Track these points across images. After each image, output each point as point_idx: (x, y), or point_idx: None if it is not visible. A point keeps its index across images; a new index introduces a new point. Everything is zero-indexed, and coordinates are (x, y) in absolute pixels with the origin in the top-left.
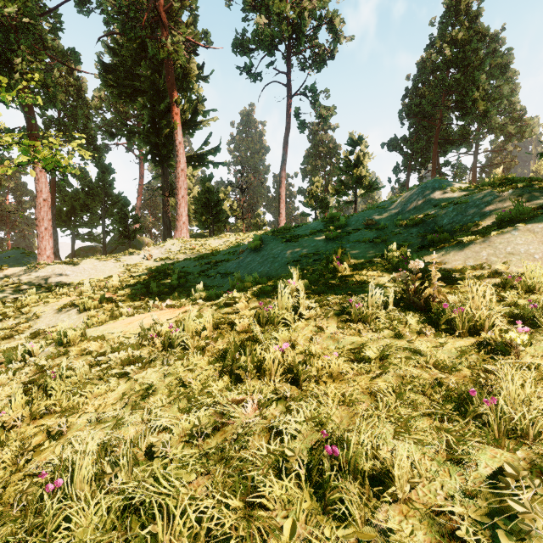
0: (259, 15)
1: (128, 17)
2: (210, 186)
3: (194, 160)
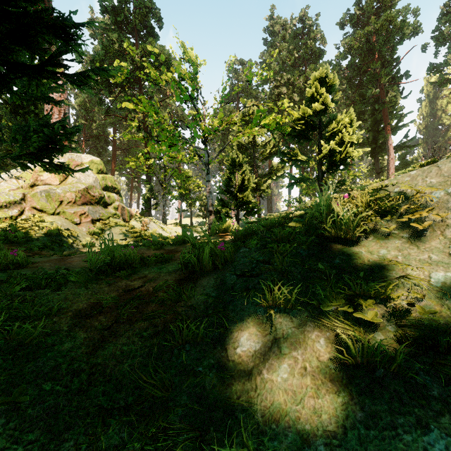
0: (450, 54)
1: (358, 88)
2: (407, 161)
3: (396, 148)
